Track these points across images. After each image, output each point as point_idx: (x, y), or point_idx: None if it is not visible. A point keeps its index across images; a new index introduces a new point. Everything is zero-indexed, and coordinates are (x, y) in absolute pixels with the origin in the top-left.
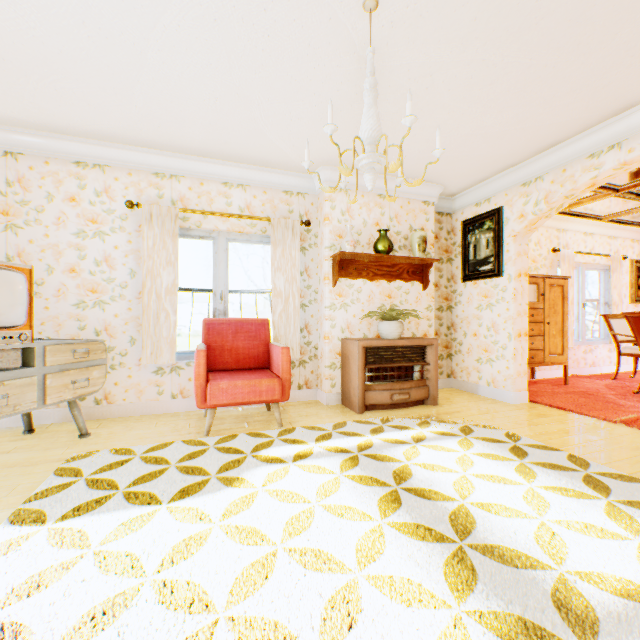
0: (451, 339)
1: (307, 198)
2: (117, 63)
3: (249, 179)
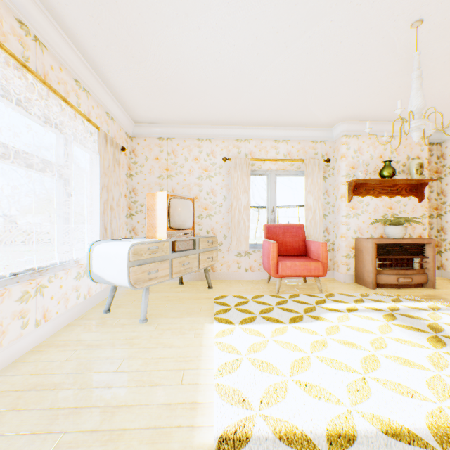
0: (440, 240)
1: (326, 144)
2: (240, 86)
3: (289, 136)
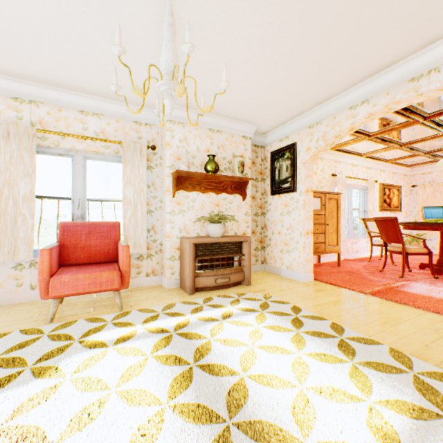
0: (264, 236)
1: (154, 128)
2: None
3: (103, 109)
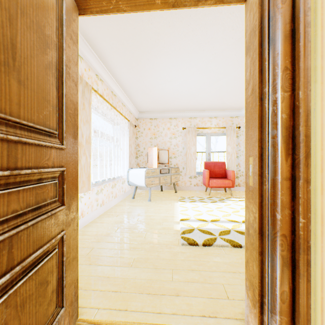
0: None
1: (239, 118)
2: (190, 98)
3: (218, 115)
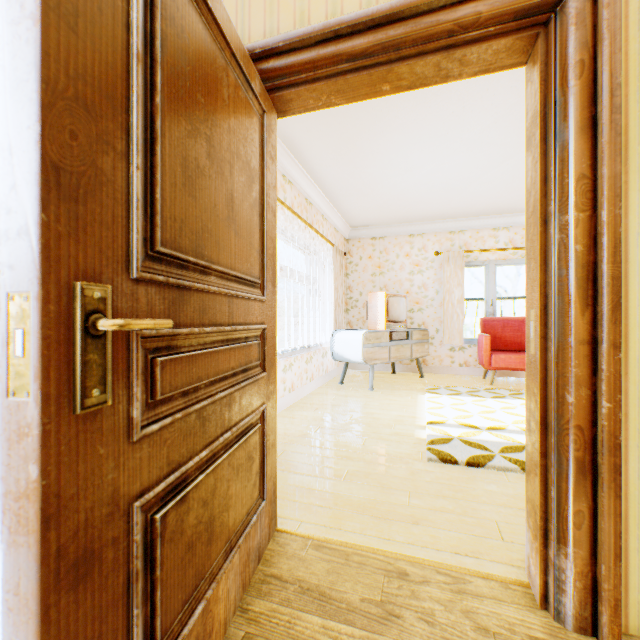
0: None
1: None
2: (449, 195)
3: (511, 223)
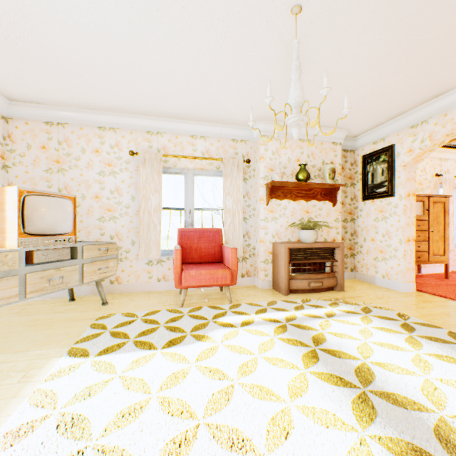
0: (354, 243)
1: (247, 143)
2: (127, 63)
3: (208, 132)
